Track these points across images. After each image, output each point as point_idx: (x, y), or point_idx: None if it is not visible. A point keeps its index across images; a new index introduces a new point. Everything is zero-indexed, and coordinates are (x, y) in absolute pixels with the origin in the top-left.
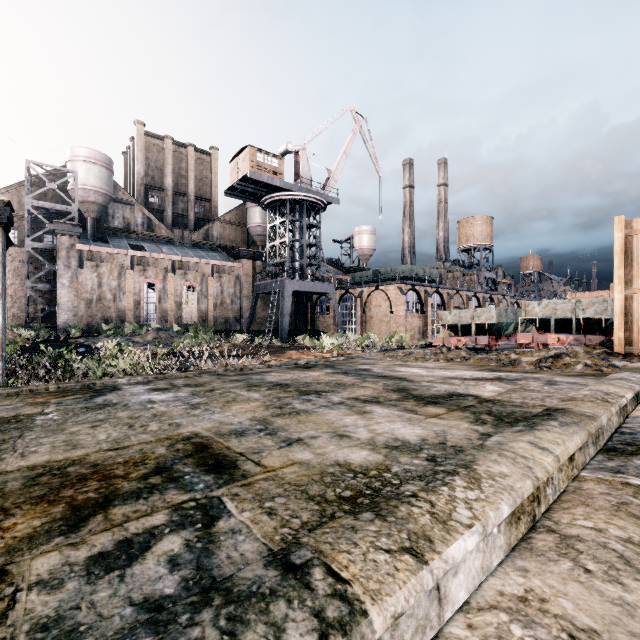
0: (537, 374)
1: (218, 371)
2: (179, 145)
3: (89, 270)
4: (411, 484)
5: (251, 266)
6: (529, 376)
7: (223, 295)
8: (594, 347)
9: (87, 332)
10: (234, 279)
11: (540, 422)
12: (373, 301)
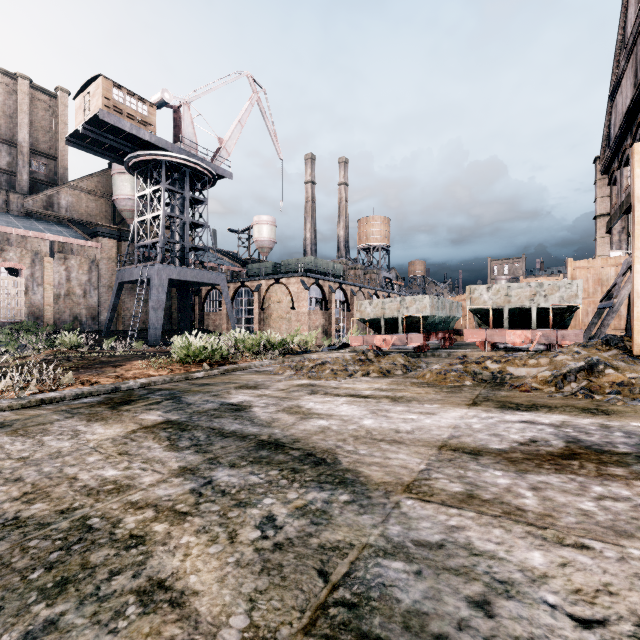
0: (628, 418)
1: None
2: (2, 73)
3: None
4: None
5: (115, 248)
6: (636, 430)
7: (70, 283)
8: (596, 347)
9: None
10: (88, 263)
11: None
12: (273, 296)
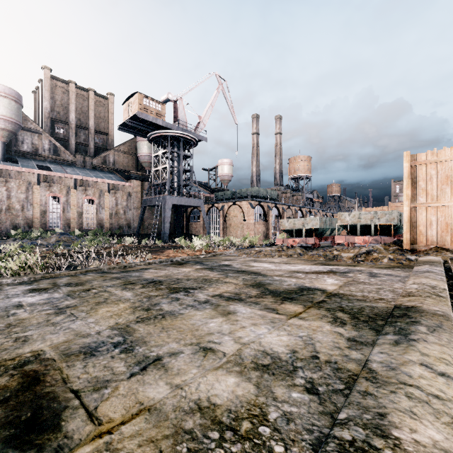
0: (358, 267)
1: (104, 269)
2: (81, 89)
3: None
4: None
5: (140, 185)
6: (353, 269)
7: (117, 207)
8: (389, 245)
9: None
10: (126, 195)
11: (408, 327)
12: (231, 213)
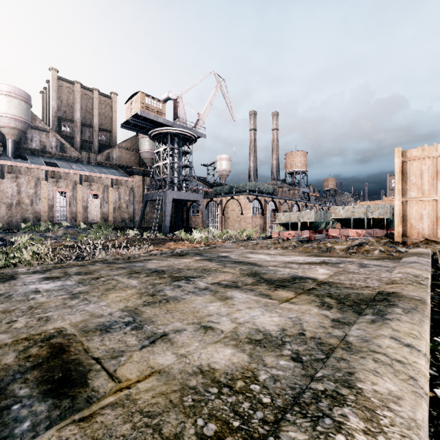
0: (349, 258)
1: (109, 260)
2: (86, 89)
3: (9, 180)
4: (293, 425)
5: (142, 180)
6: (345, 260)
7: (120, 201)
8: (381, 238)
9: (8, 229)
10: (129, 190)
11: (385, 309)
12: (229, 206)
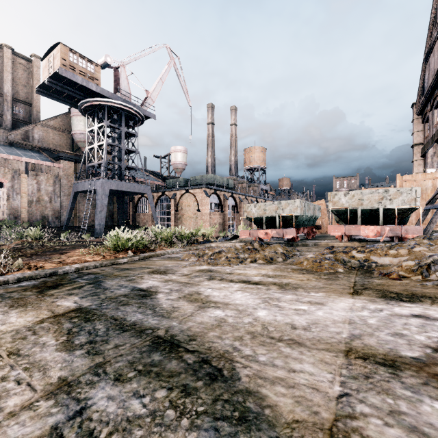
0: None
1: None
2: None
3: None
4: None
5: (73, 167)
6: None
7: (40, 193)
8: None
9: None
10: (53, 178)
11: None
12: (184, 202)
